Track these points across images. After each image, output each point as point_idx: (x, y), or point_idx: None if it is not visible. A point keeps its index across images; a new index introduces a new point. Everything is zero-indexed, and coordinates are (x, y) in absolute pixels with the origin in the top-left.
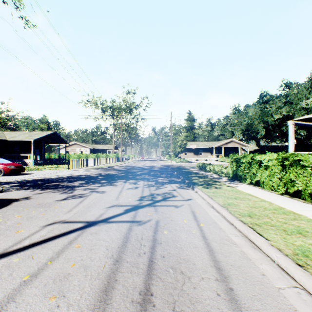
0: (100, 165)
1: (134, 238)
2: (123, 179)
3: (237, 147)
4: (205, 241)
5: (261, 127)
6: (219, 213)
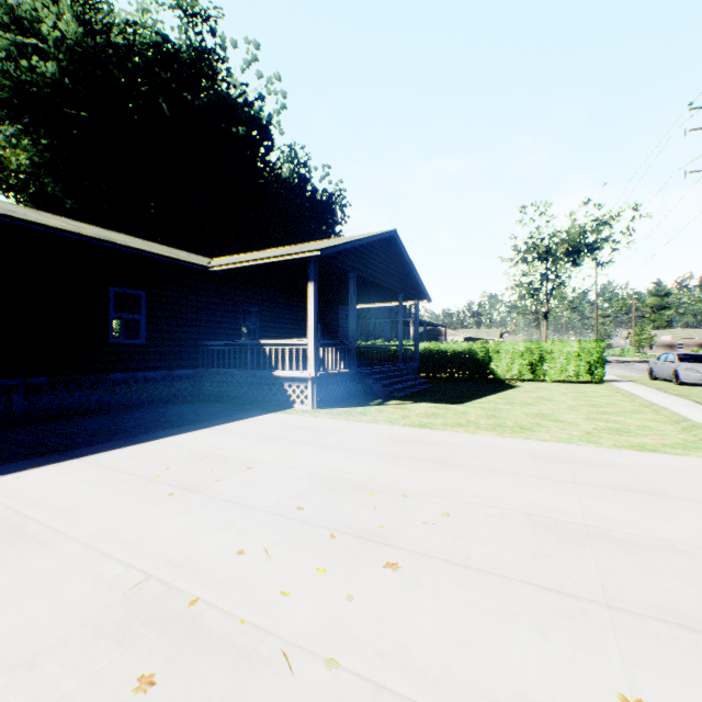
0: None
1: None
2: (620, 362)
3: None
4: None
5: None
6: None
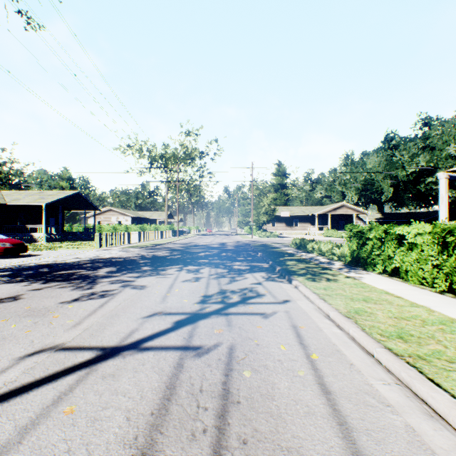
0: (146, 241)
1: (186, 389)
2: (177, 264)
3: (351, 215)
4: (327, 396)
5: (386, 186)
6: (342, 329)
